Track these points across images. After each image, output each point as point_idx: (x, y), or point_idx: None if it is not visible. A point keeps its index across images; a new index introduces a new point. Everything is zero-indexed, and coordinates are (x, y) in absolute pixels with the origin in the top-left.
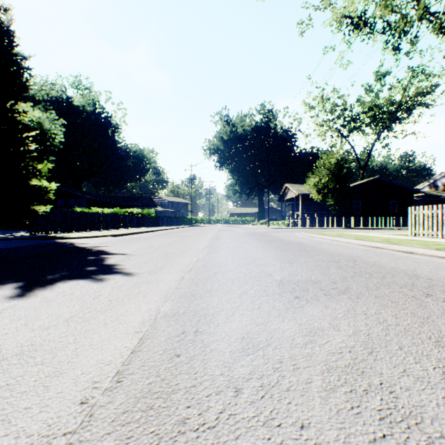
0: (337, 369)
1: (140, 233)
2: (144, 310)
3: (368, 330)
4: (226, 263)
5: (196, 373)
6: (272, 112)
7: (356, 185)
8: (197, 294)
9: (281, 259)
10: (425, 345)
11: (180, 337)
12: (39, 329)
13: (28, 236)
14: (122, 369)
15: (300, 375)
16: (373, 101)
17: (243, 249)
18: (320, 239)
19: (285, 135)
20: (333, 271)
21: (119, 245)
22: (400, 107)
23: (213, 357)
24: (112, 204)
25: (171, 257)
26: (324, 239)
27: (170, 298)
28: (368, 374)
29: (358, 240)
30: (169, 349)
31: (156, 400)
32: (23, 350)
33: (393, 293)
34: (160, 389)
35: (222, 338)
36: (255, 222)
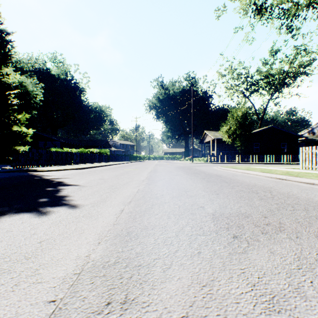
0: None
1: (97, 167)
2: (71, 258)
3: None
4: (162, 194)
5: None
6: (194, 79)
7: (256, 131)
8: (133, 232)
9: (208, 189)
10: None
11: (102, 315)
12: None
13: (9, 170)
14: None
15: None
16: (268, 71)
17: (175, 180)
18: (233, 172)
19: (204, 96)
20: (257, 203)
21: (77, 177)
22: (288, 75)
23: None
24: (79, 146)
25: (116, 188)
26: (236, 172)
27: (105, 238)
28: None
29: (265, 173)
30: None
31: None
32: None
33: None
34: None
35: None
36: (182, 159)
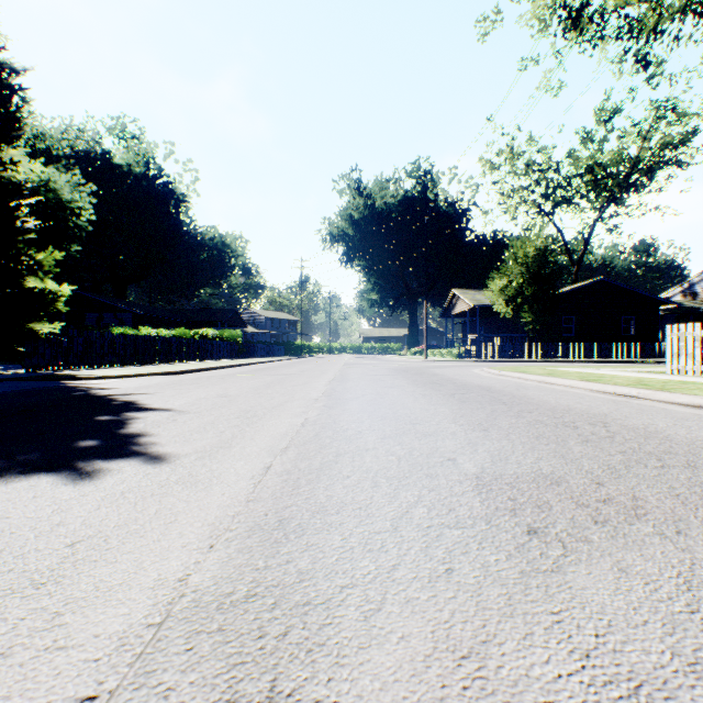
0: None
1: (214, 370)
2: (143, 584)
3: None
4: (359, 429)
5: None
6: (430, 176)
7: (567, 291)
8: (293, 520)
9: (463, 420)
10: None
11: None
12: None
13: (18, 375)
14: None
15: None
16: (593, 157)
17: (388, 399)
18: (518, 380)
19: (452, 212)
20: (578, 450)
21: (168, 392)
22: (637, 166)
23: None
24: (174, 323)
25: (255, 417)
26: (525, 380)
27: (225, 535)
28: None
29: (589, 382)
30: None
31: None
32: None
33: None
34: None
35: None
36: (404, 352)
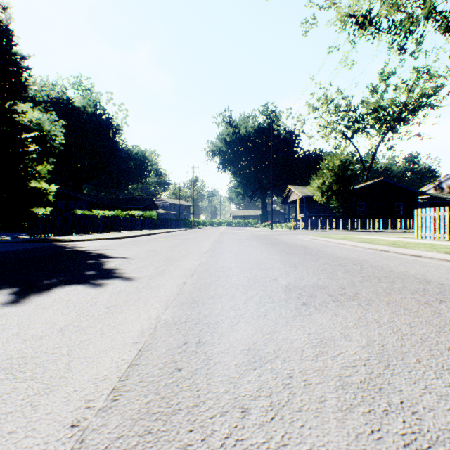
0: (352, 385)
1: (141, 236)
2: (143, 318)
3: (382, 340)
4: (229, 267)
5: (199, 390)
6: (275, 114)
7: (360, 187)
8: (200, 300)
9: (286, 262)
10: (444, 358)
11: (181, 348)
12: (31, 340)
13: (27, 239)
14: (118, 385)
15: (312, 392)
16: (377, 102)
17: (246, 252)
18: (324, 242)
19: (288, 137)
20: (340, 276)
21: (119, 248)
22: (405, 108)
23: (217, 372)
24: (113, 207)
25: (172, 261)
26: (329, 242)
27: (171, 305)
28: (386, 391)
29: (364, 243)
30: (169, 362)
31: (155, 422)
32: (13, 363)
33: (405, 299)
34: (159, 409)
35: (226, 350)
36: (258, 225)
